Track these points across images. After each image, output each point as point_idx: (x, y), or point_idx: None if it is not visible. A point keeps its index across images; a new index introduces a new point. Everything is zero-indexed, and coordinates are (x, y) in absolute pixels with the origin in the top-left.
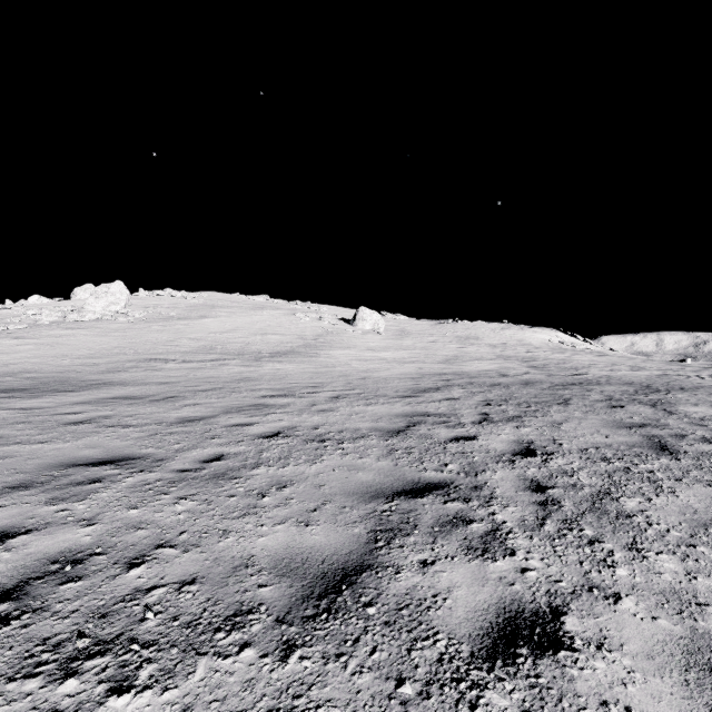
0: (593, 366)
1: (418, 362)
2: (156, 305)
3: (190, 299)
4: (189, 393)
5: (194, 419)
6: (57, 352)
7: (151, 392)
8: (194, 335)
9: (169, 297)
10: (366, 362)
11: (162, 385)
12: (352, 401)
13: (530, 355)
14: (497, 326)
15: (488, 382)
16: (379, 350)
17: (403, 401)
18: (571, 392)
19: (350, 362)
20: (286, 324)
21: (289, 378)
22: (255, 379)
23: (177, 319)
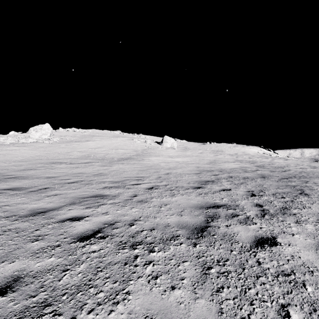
0: (289, 166)
1: (196, 163)
2: (65, 135)
3: (83, 132)
4: (59, 184)
5: (40, 212)
6: (4, 158)
7: (36, 184)
8: (81, 149)
9: (73, 131)
10: (168, 163)
11: (48, 178)
12: (161, 191)
13: (251, 159)
14: (231, 145)
15: (240, 176)
16: (175, 157)
17: (195, 191)
18: (296, 183)
19: (160, 163)
20: (128, 144)
21: (125, 174)
22: (105, 174)
23: (74, 142)
